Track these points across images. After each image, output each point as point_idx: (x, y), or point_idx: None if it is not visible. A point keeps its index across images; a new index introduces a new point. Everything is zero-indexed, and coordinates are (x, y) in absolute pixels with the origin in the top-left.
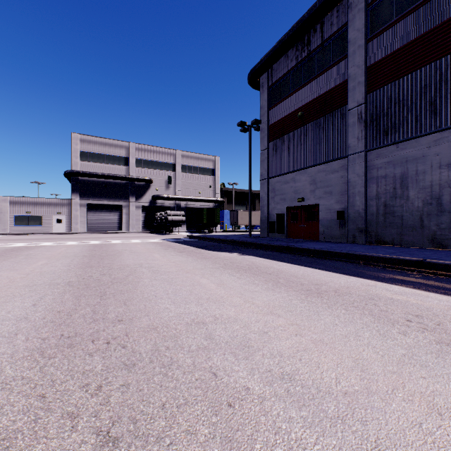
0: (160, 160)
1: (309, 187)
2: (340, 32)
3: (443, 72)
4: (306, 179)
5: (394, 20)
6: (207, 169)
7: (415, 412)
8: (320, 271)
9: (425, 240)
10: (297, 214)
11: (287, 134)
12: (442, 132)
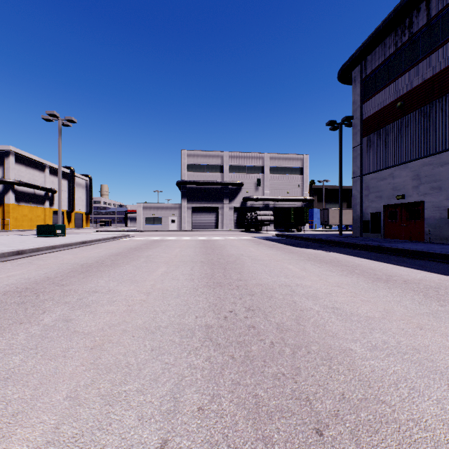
0: (250, 164)
1: (410, 182)
2: None
3: None
4: (408, 174)
5: None
6: (295, 168)
7: (405, 326)
8: (402, 268)
9: None
10: (395, 213)
11: (384, 127)
12: None
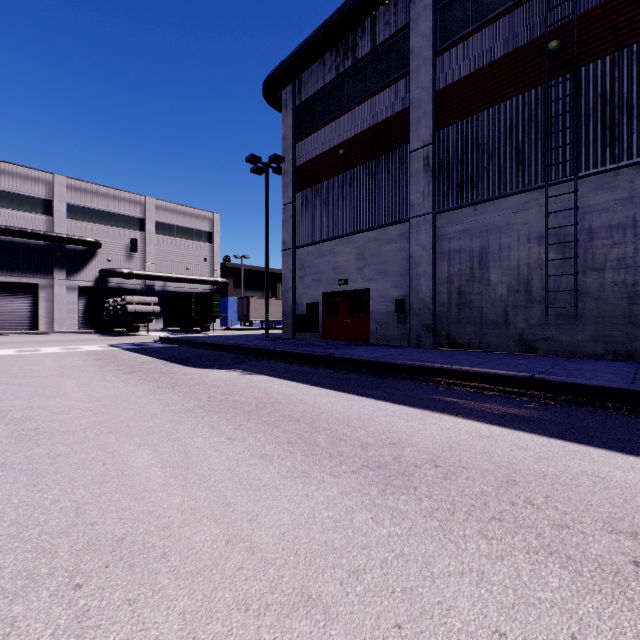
0: (115, 210)
1: (354, 263)
2: (399, 36)
3: (533, 110)
4: (351, 251)
5: (471, 28)
6: (200, 232)
7: None
8: (388, 406)
9: (511, 342)
10: (337, 304)
11: (324, 181)
12: (532, 192)
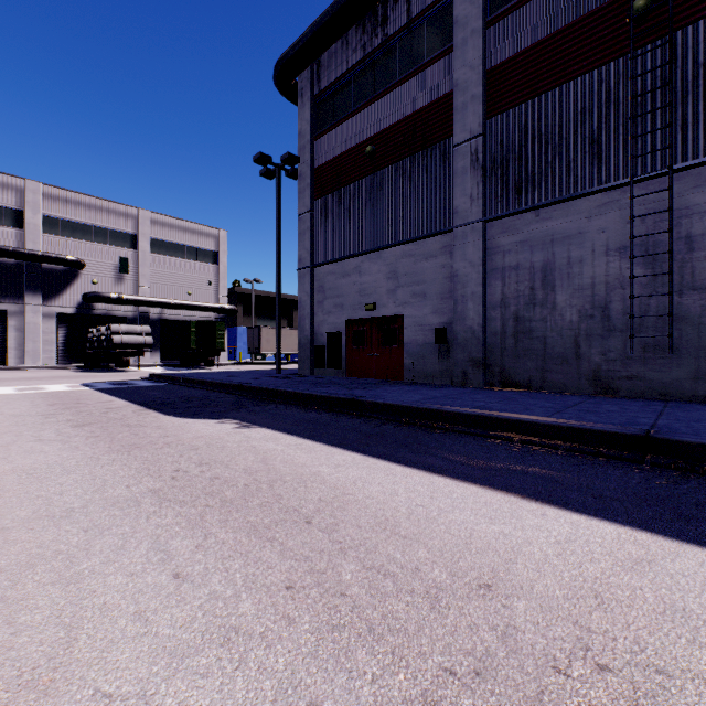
0: (102, 224)
1: (385, 283)
2: (440, 4)
3: (612, 88)
4: (381, 269)
5: None
6: (204, 251)
7: None
8: (451, 485)
9: (584, 380)
10: (364, 333)
11: (347, 185)
12: (611, 191)
